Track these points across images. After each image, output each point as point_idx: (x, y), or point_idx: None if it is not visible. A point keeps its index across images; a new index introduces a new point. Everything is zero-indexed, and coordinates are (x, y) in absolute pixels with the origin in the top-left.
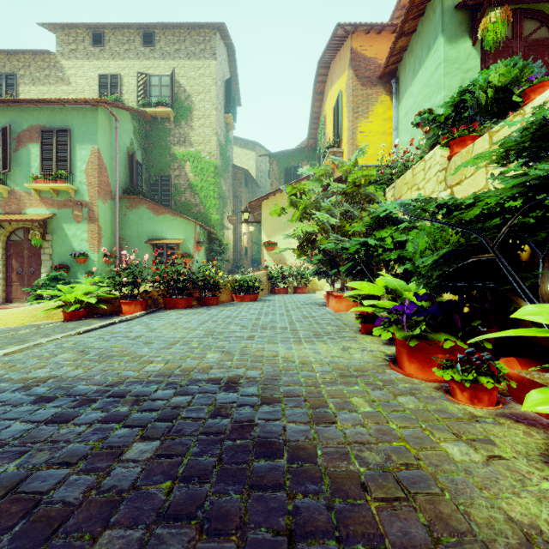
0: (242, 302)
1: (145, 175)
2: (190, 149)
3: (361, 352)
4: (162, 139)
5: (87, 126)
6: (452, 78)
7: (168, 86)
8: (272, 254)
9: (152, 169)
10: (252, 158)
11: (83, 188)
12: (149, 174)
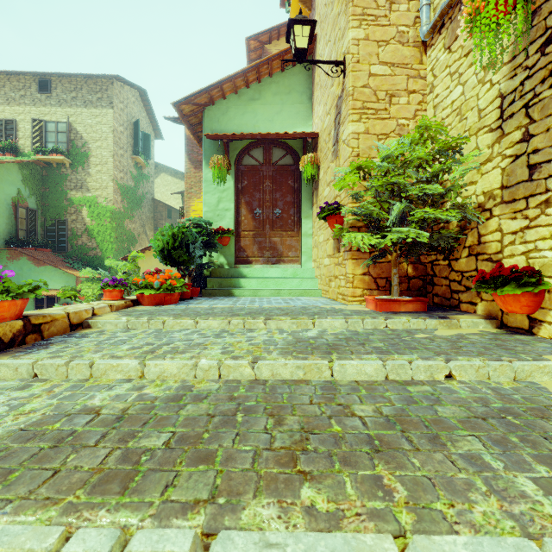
0: None
1: (41, 219)
2: (87, 194)
3: None
4: (59, 184)
5: None
6: (211, 196)
7: (65, 132)
8: None
9: (48, 213)
10: (181, 187)
11: None
12: (45, 218)
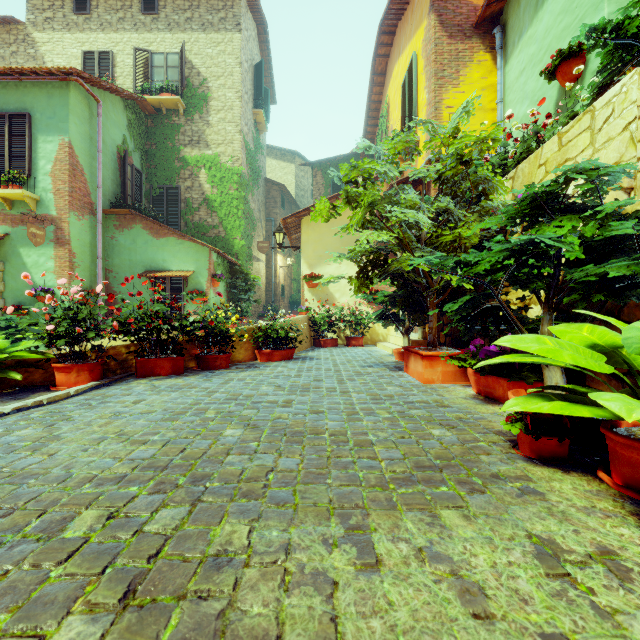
0: (269, 362)
1: (145, 186)
2: (205, 152)
3: (634, 599)
4: (168, 138)
5: (54, 109)
6: None
7: (176, 67)
8: (315, 291)
9: (154, 178)
10: (291, 172)
11: (48, 197)
12: (151, 185)
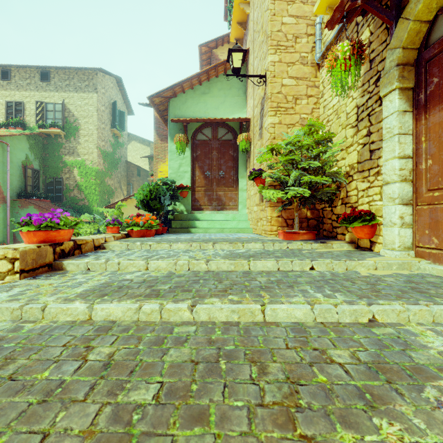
0: None
1: (43, 177)
2: (77, 158)
3: None
4: (56, 150)
5: None
6: (174, 162)
7: (61, 111)
8: None
9: (48, 173)
10: (148, 152)
11: None
12: (46, 176)
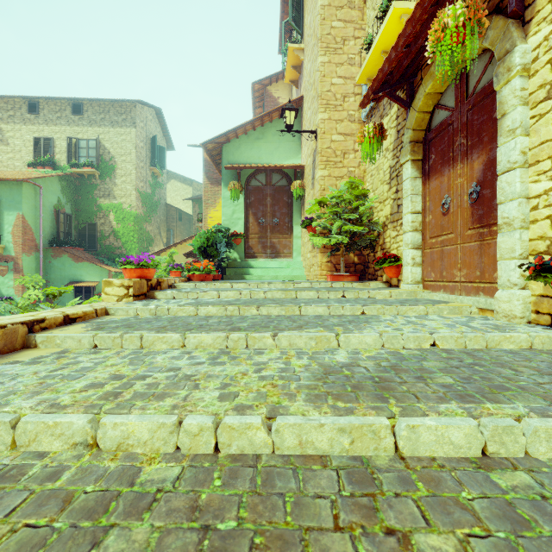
0: None
1: (75, 222)
2: (113, 201)
3: None
4: (90, 192)
5: (14, 197)
6: (228, 209)
7: (95, 148)
8: None
9: (80, 218)
10: (190, 192)
11: (10, 245)
12: (78, 222)
